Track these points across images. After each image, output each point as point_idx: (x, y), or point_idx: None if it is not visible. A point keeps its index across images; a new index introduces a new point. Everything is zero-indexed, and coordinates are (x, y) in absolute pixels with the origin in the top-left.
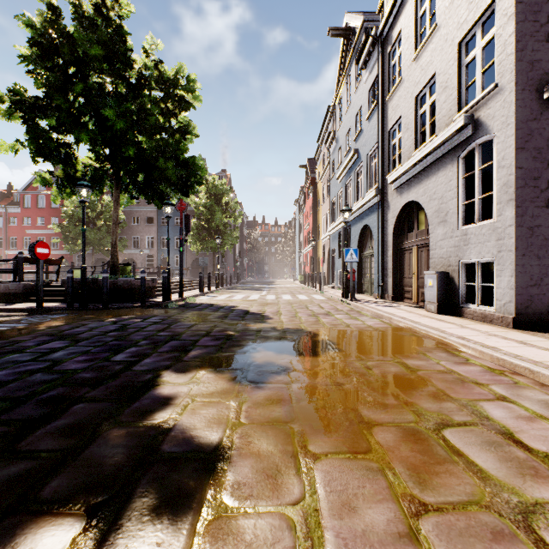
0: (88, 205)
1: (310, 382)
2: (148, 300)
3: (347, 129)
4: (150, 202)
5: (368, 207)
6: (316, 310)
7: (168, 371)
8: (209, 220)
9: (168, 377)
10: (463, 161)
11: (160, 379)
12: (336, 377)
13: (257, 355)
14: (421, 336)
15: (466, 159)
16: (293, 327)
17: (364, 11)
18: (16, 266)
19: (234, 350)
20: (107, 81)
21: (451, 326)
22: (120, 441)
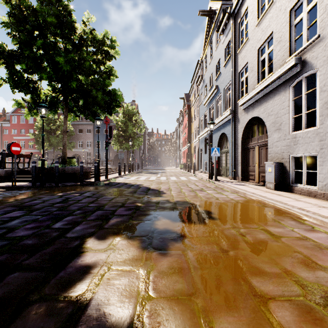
0: (51, 121)
1: (201, 248)
2: (86, 180)
3: (211, 73)
4: (87, 118)
5: (225, 121)
6: (194, 187)
7: (92, 238)
8: (125, 131)
9: (91, 243)
10: (293, 89)
11: (85, 246)
12: (221, 244)
13: (158, 223)
14: (270, 207)
15: (294, 87)
16: (181, 199)
17: (221, 0)
18: (1, 158)
19: (141, 218)
20: (60, 41)
21: (289, 199)
22: (37, 322)
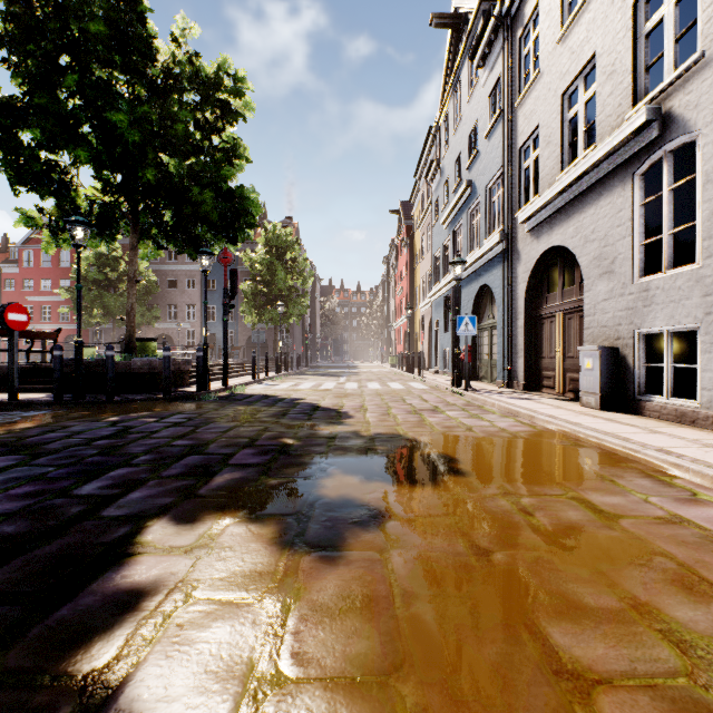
0: (107, 262)
1: (424, 545)
2: (177, 390)
3: (457, 154)
4: (181, 252)
5: (488, 259)
6: (418, 405)
7: (162, 520)
8: (269, 283)
9: (158, 532)
10: (642, 180)
11: (141, 539)
12: (473, 534)
13: (327, 484)
14: (591, 447)
15: (645, 177)
16: (386, 431)
17: None
18: None
19: (289, 473)
20: (121, 80)
21: (634, 430)
22: None
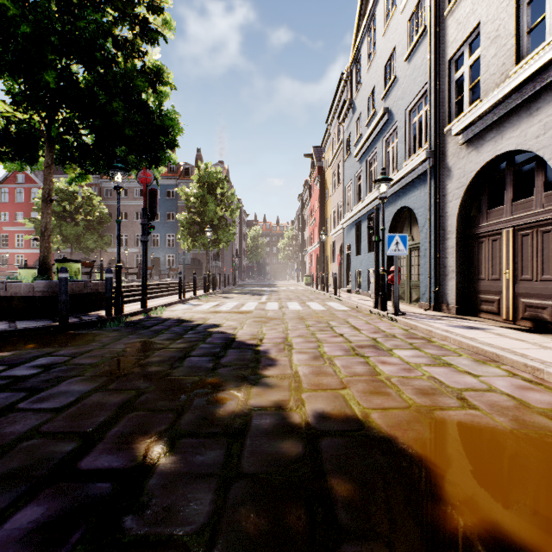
0: (65, 197)
1: None
2: (89, 313)
3: (371, 88)
4: (99, 171)
5: (409, 180)
6: (352, 336)
7: None
8: (202, 214)
9: None
10: None
11: None
12: None
13: None
14: None
15: None
16: (331, 406)
17: None
18: None
19: None
20: None
21: None
22: None
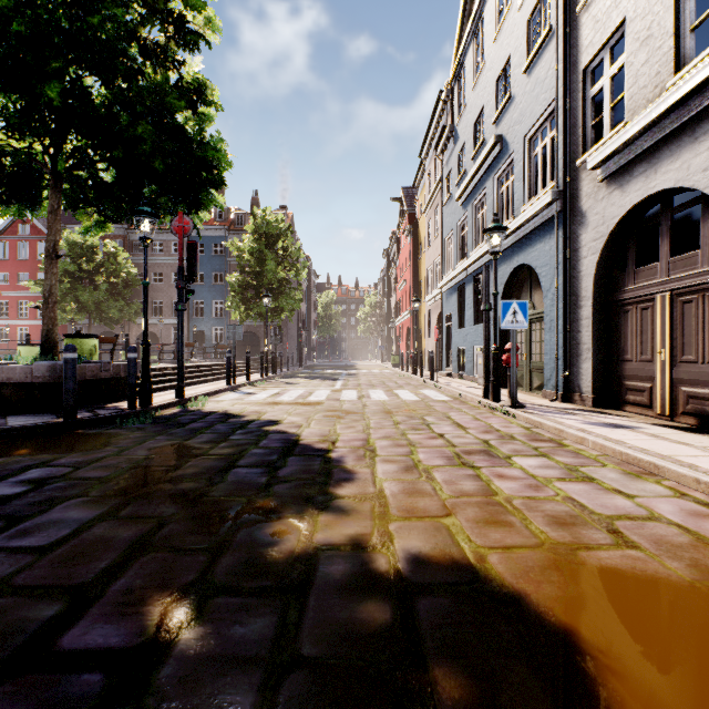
0: (82, 252)
1: None
2: (106, 406)
3: (478, 110)
4: (121, 218)
5: (529, 230)
6: (455, 438)
7: None
8: (258, 274)
9: None
10: None
11: None
12: None
13: None
14: None
15: None
16: (430, 543)
17: None
18: None
19: None
20: None
21: None
22: None
